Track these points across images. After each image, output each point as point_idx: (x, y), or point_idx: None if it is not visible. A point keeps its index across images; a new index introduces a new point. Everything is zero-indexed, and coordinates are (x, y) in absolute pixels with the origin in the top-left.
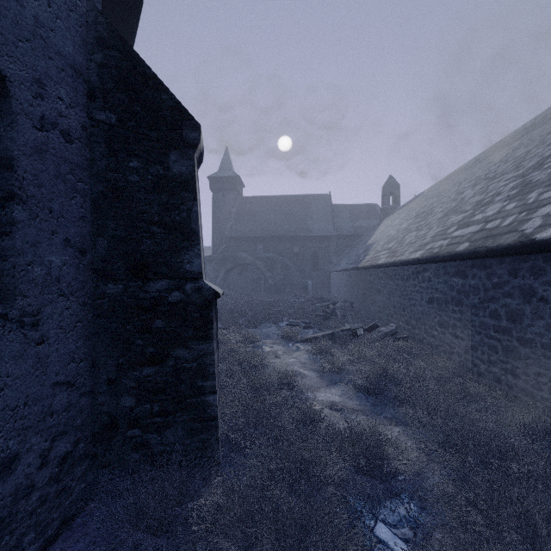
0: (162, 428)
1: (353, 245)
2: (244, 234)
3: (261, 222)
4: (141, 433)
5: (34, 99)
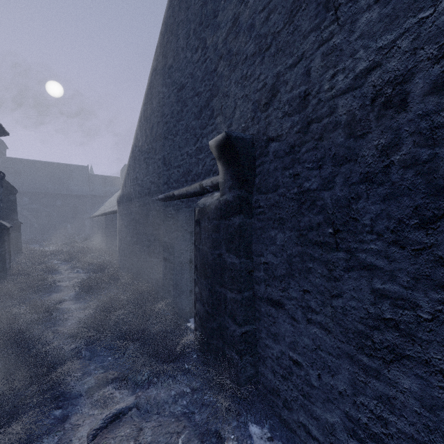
0: None
1: (102, 202)
2: None
3: (26, 180)
4: None
5: None
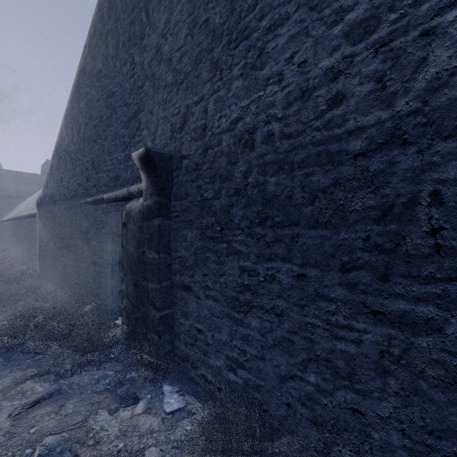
0: None
1: (15, 204)
2: None
3: None
4: None
5: None
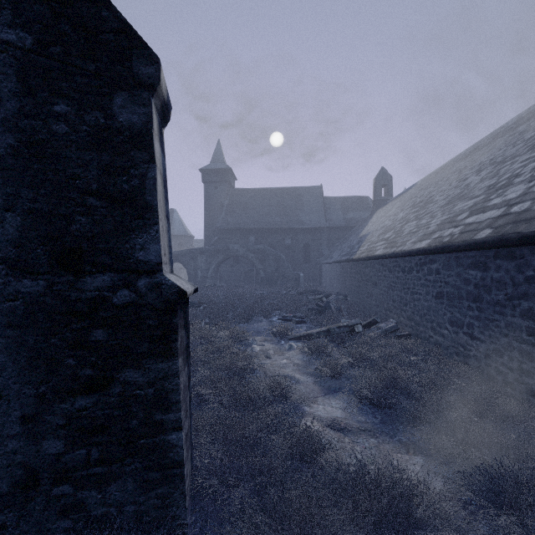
0: (103, 481)
1: (345, 237)
2: (235, 226)
3: (253, 214)
4: (73, 490)
5: None
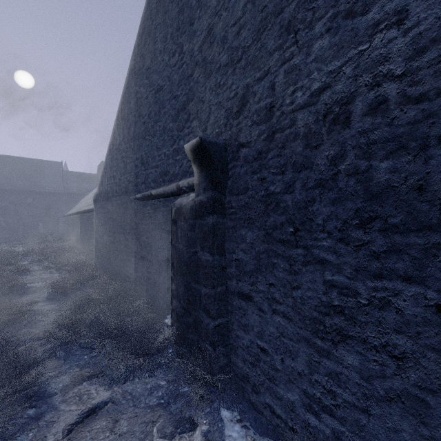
0: None
1: (77, 200)
2: None
3: None
4: None
5: None
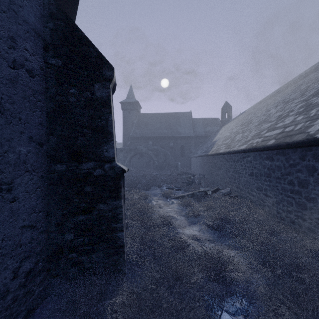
0: (90, 252)
1: (204, 142)
2: (141, 135)
3: (151, 128)
4: (77, 256)
5: (9, 49)
